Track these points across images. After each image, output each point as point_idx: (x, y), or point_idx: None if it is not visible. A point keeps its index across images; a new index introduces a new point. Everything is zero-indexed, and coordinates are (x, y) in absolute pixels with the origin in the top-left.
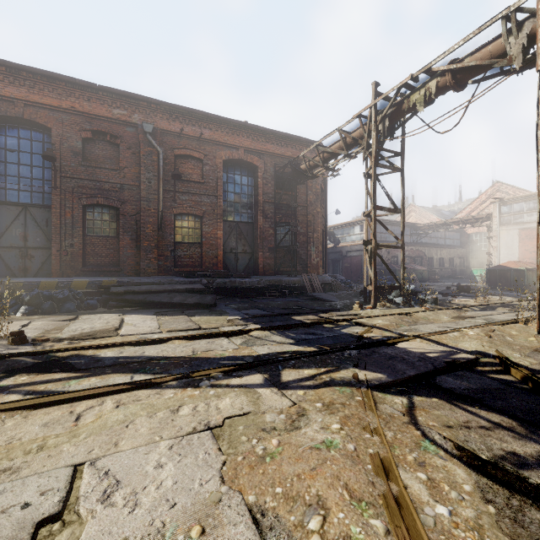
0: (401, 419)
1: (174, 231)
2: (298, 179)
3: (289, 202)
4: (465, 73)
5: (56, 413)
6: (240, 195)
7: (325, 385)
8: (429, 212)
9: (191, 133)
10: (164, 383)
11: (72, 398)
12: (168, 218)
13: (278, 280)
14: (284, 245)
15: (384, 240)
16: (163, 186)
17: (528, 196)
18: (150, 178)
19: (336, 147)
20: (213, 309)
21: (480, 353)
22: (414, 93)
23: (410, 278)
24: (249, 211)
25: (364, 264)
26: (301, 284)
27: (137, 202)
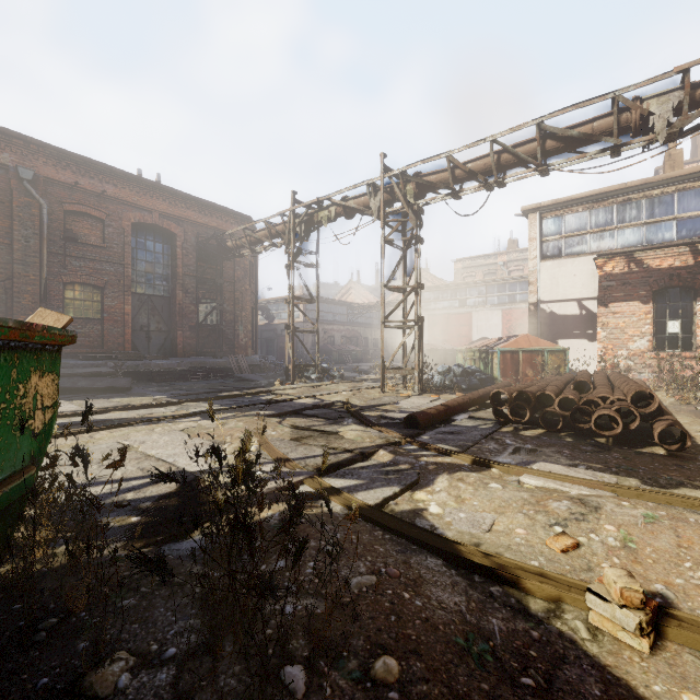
0: (274, 422)
1: (63, 304)
2: (224, 255)
3: (214, 277)
4: (351, 210)
5: (72, 438)
6: (153, 264)
7: (239, 417)
8: (367, 290)
9: (88, 187)
10: (134, 424)
11: (74, 433)
12: (55, 287)
13: (202, 362)
14: (208, 324)
15: (321, 318)
16: (47, 247)
17: (434, 287)
18: (28, 236)
19: (262, 234)
20: (130, 392)
21: (338, 401)
22: (321, 211)
23: (345, 358)
24: (165, 283)
25: (286, 346)
26: (228, 366)
27: (8, 265)
